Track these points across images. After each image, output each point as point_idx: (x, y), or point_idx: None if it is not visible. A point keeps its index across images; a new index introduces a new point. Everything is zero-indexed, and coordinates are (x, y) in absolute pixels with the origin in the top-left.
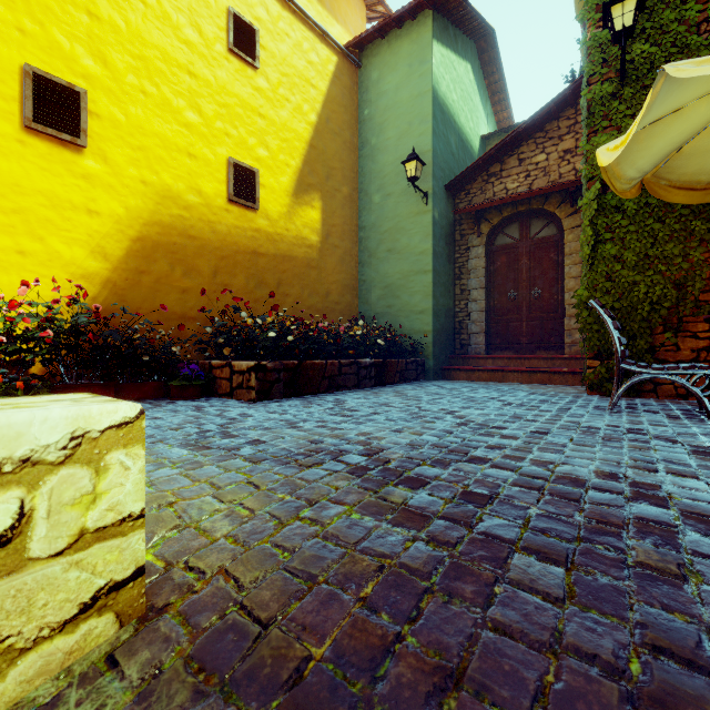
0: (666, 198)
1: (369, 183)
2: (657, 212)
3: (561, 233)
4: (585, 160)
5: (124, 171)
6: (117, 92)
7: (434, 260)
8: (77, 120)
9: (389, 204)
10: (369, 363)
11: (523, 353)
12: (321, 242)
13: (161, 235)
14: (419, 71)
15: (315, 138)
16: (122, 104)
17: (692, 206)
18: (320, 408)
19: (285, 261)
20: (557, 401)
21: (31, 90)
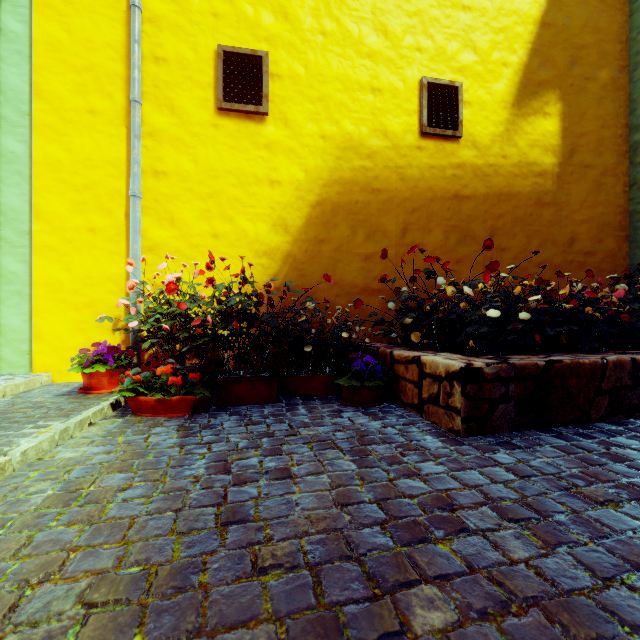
0: None
1: None
2: None
3: None
4: None
5: (304, 130)
6: (296, 44)
7: None
8: (259, 87)
9: None
10: None
11: None
12: (559, 164)
13: (341, 195)
14: None
15: (549, 11)
16: (302, 56)
17: None
18: None
19: (501, 201)
20: None
21: (222, 70)
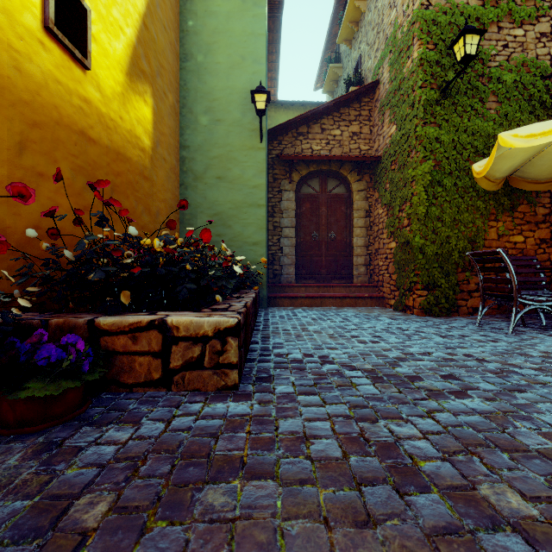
0: (479, 182)
1: (195, 101)
2: (460, 191)
3: (349, 193)
4: (417, 142)
5: None
6: None
7: (267, 195)
8: None
9: (220, 130)
10: (254, 298)
11: (322, 282)
12: (152, 148)
13: None
14: (253, 11)
15: (147, 16)
16: None
17: (477, 191)
18: (374, 383)
19: (119, 160)
20: (441, 326)
21: None
